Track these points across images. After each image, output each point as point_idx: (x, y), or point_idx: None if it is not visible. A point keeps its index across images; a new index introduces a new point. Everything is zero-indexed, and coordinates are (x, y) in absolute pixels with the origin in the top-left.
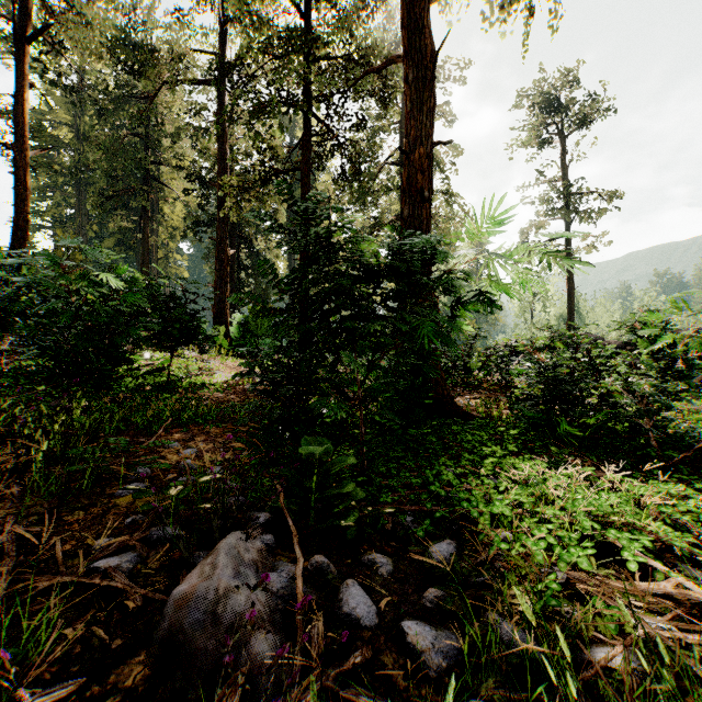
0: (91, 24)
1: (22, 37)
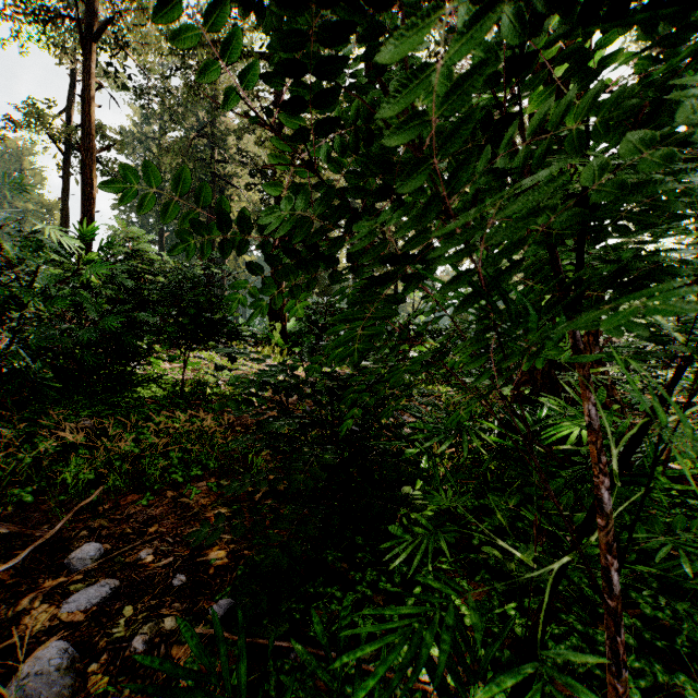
0: (148, 10)
1: (89, 37)
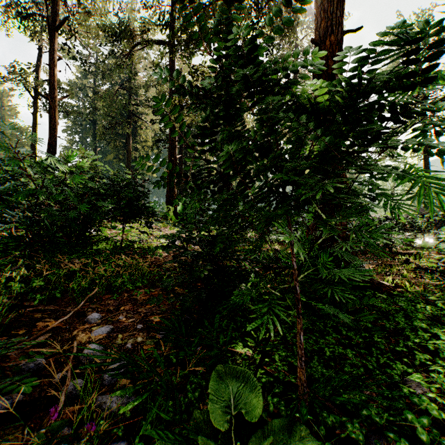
0: (91, 13)
1: (53, 28)
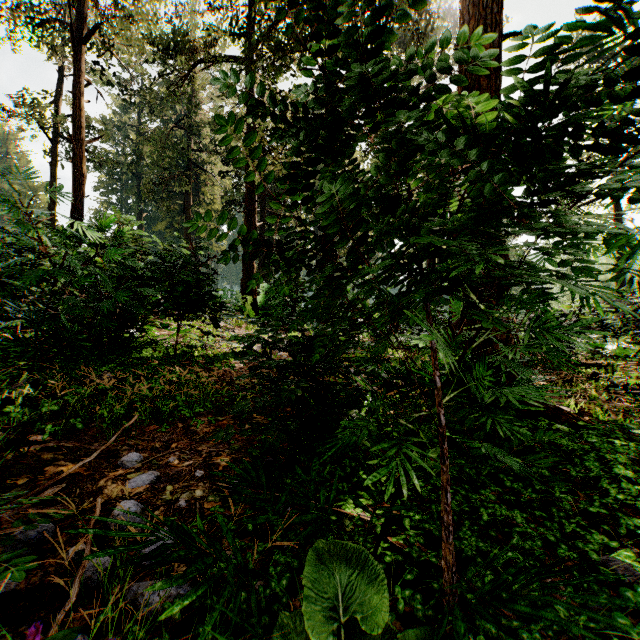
0: (133, 17)
1: (79, 39)
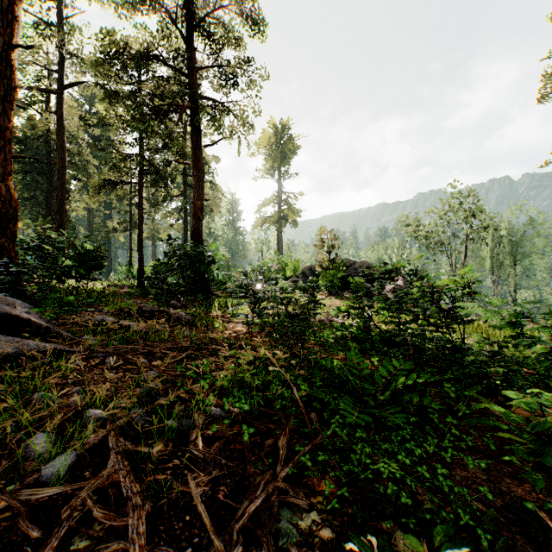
0: None
1: None
